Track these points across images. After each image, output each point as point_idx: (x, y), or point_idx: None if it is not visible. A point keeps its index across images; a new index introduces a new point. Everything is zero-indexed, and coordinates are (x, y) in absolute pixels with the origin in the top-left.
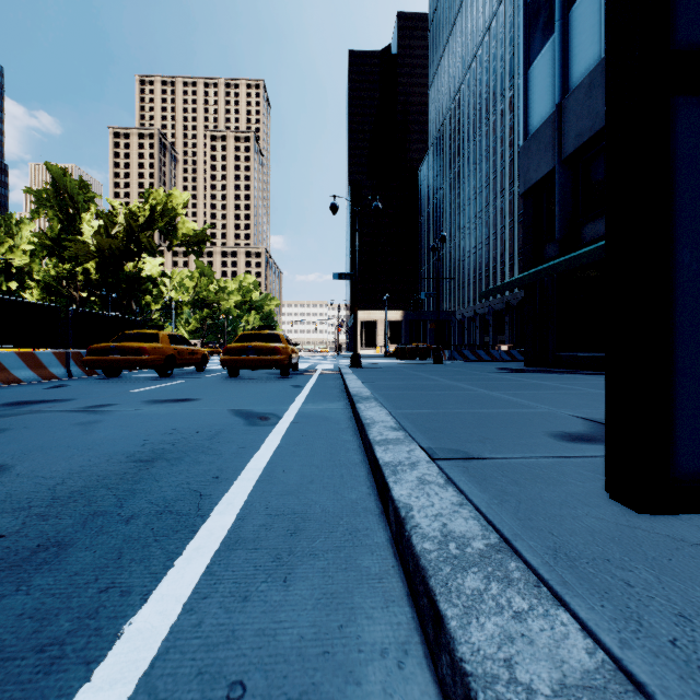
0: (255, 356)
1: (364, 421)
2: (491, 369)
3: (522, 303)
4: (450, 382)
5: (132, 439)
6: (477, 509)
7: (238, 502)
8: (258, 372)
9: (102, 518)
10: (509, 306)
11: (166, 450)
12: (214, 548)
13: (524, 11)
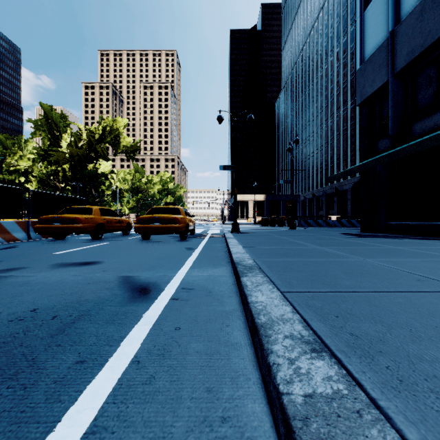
0: (160, 224)
1: (257, 319)
2: (337, 234)
3: (356, 186)
4: (316, 246)
5: None
6: None
7: None
8: (166, 235)
9: None
10: (337, 191)
11: None
12: None
13: None
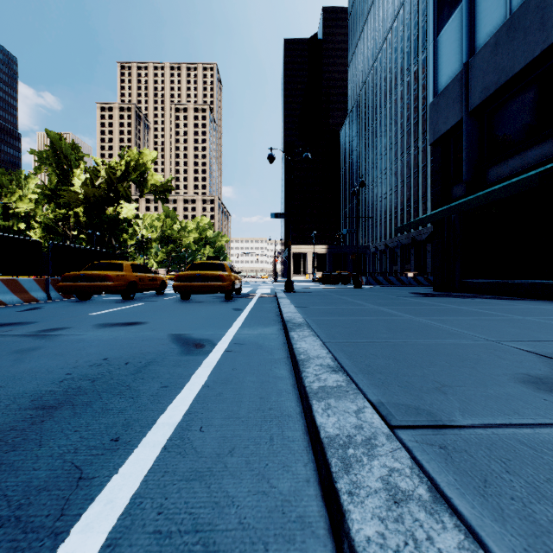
0: (202, 282)
1: (298, 357)
2: (406, 293)
3: (430, 237)
4: (374, 306)
5: (56, 372)
6: None
7: (123, 498)
8: (207, 295)
9: None
10: (414, 241)
11: (81, 389)
12: None
13: None
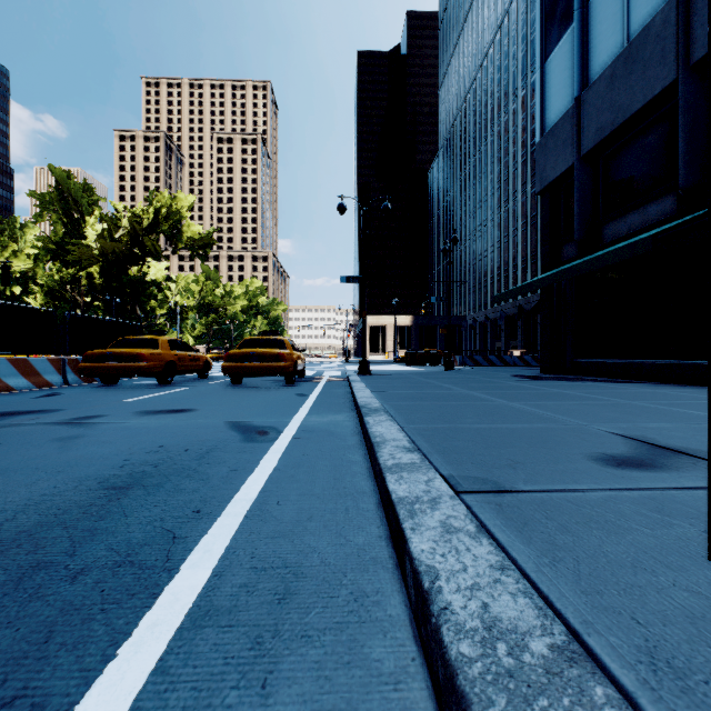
0: (258, 362)
1: (373, 439)
2: (506, 376)
3: (537, 307)
4: (464, 391)
5: (112, 458)
6: (524, 574)
7: (218, 549)
8: (263, 379)
9: (43, 574)
10: (521, 311)
11: (146, 473)
12: (176, 625)
13: (540, 1)
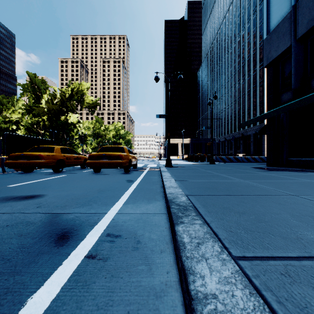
0: (107, 160)
1: None
2: (250, 168)
3: (261, 130)
4: (240, 180)
5: None
6: None
7: None
8: (114, 169)
9: None
10: (243, 135)
11: None
12: None
13: None
